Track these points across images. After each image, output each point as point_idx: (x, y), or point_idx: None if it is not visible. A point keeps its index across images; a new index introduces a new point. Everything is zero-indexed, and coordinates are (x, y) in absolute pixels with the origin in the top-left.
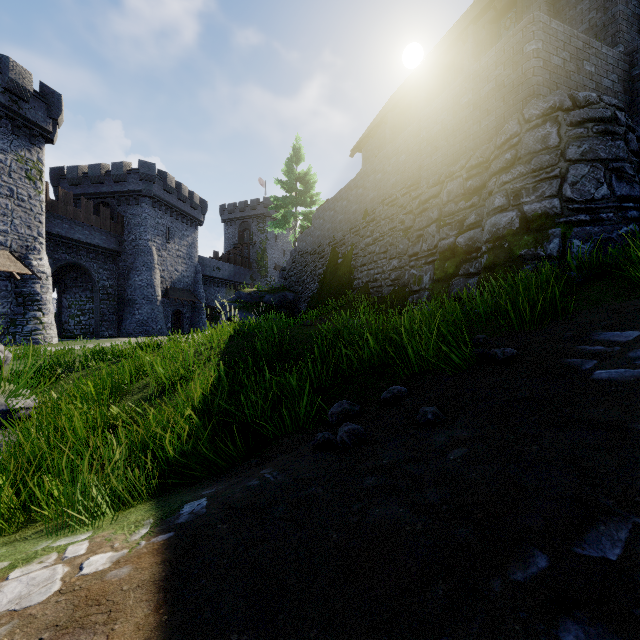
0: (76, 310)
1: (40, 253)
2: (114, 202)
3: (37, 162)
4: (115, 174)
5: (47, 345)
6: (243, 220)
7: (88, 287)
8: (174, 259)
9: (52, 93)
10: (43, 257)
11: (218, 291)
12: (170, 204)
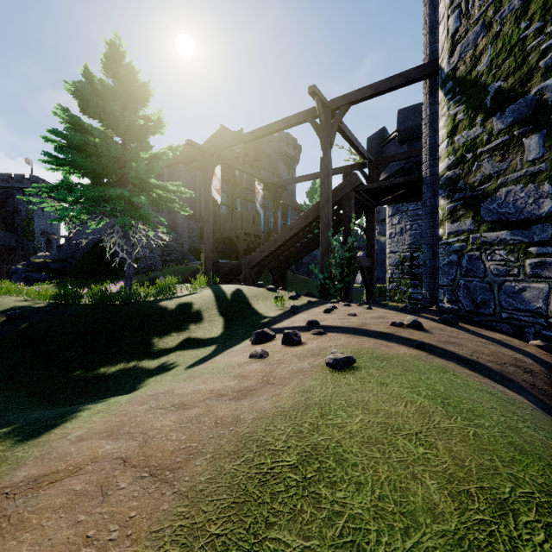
0: None
1: None
2: None
3: None
4: None
5: None
6: (6, 189)
7: None
8: None
9: None
10: None
11: None
12: None
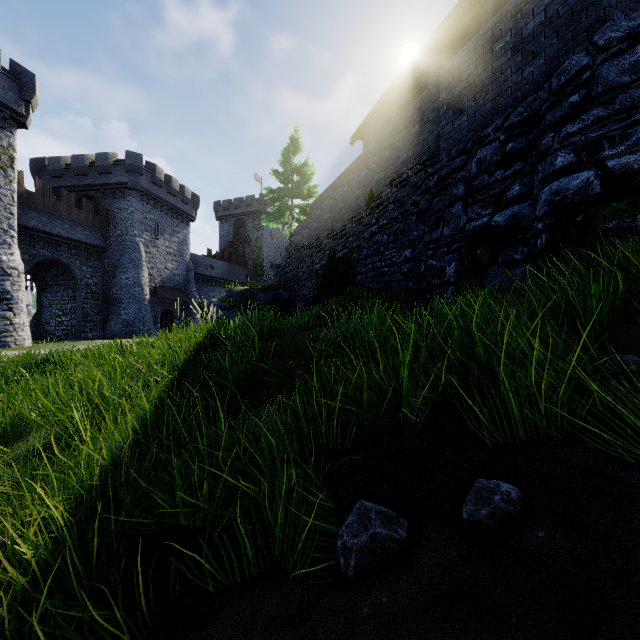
0: (57, 310)
1: (11, 247)
2: (99, 195)
3: (7, 148)
4: (99, 165)
5: (17, 348)
6: (238, 217)
7: (70, 285)
8: (164, 256)
9: (24, 72)
10: (14, 252)
11: (212, 290)
12: (159, 198)
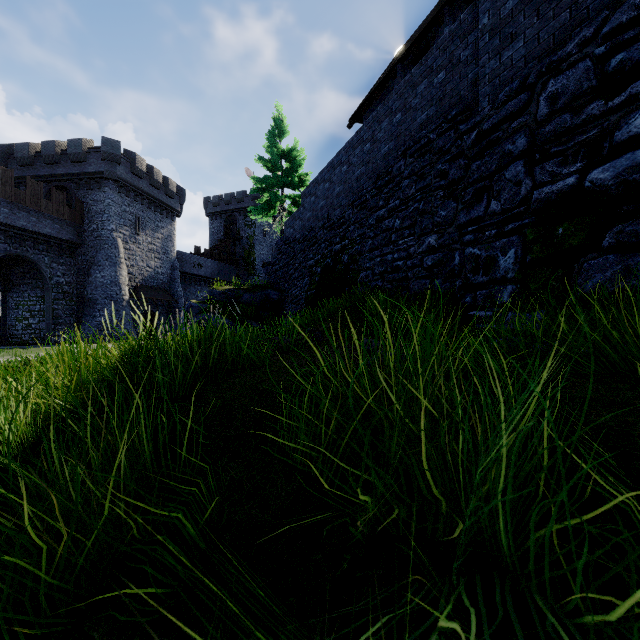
0: (24, 311)
1: None
2: (72, 186)
3: None
4: (72, 153)
5: None
6: (229, 214)
7: (38, 284)
8: (145, 253)
9: None
10: None
11: (200, 290)
12: (140, 190)
